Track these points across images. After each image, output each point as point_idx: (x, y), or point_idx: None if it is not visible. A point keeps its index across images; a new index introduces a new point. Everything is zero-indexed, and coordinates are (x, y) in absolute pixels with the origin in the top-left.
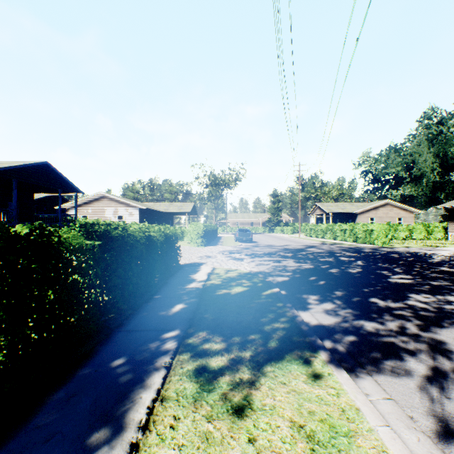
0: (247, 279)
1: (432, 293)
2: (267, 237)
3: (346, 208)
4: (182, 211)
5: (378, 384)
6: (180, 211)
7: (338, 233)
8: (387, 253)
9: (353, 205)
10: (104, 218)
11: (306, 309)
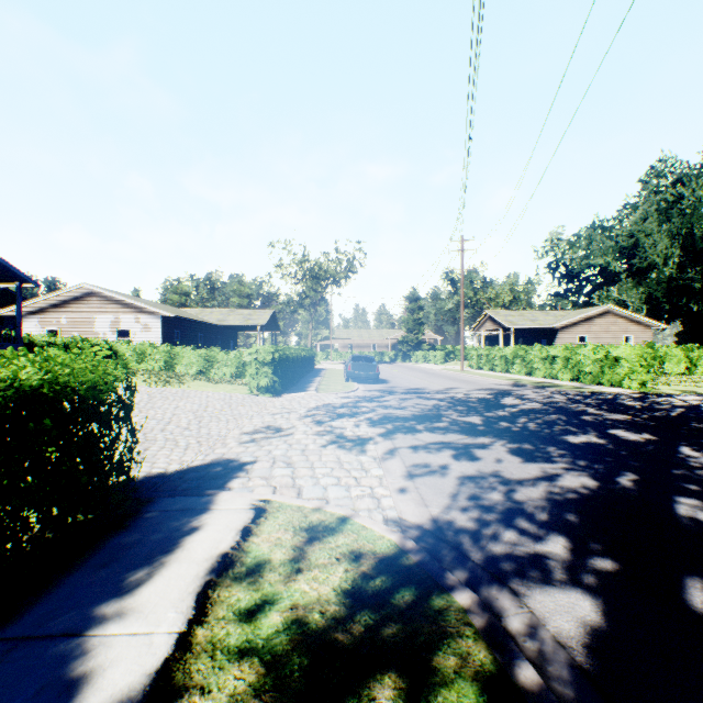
0: (404, 678)
1: None
2: (404, 369)
3: (538, 319)
4: (251, 324)
5: None
6: (247, 322)
7: (536, 364)
8: (697, 413)
9: (549, 314)
10: (92, 334)
11: None
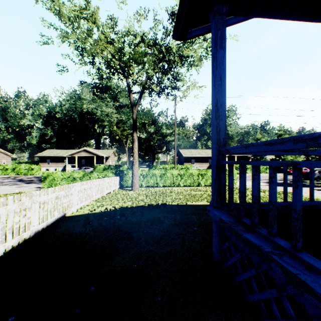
0: None
1: None
2: None
3: None
4: None
5: None
6: None
7: None
8: None
9: None
10: None
11: None
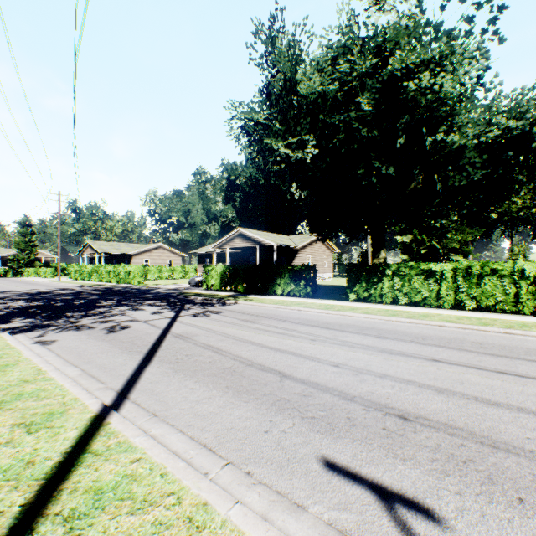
0: None
1: (113, 307)
2: (9, 282)
3: (122, 248)
4: None
5: (25, 334)
6: None
7: (104, 275)
8: (130, 290)
9: (131, 246)
10: None
11: (8, 323)
